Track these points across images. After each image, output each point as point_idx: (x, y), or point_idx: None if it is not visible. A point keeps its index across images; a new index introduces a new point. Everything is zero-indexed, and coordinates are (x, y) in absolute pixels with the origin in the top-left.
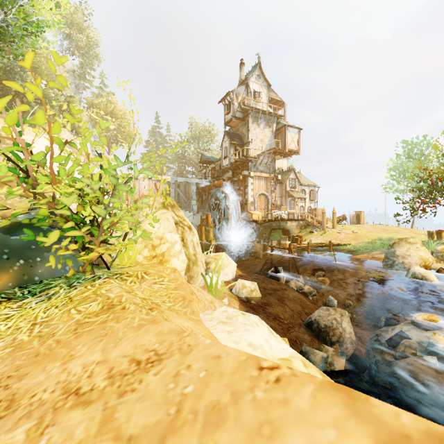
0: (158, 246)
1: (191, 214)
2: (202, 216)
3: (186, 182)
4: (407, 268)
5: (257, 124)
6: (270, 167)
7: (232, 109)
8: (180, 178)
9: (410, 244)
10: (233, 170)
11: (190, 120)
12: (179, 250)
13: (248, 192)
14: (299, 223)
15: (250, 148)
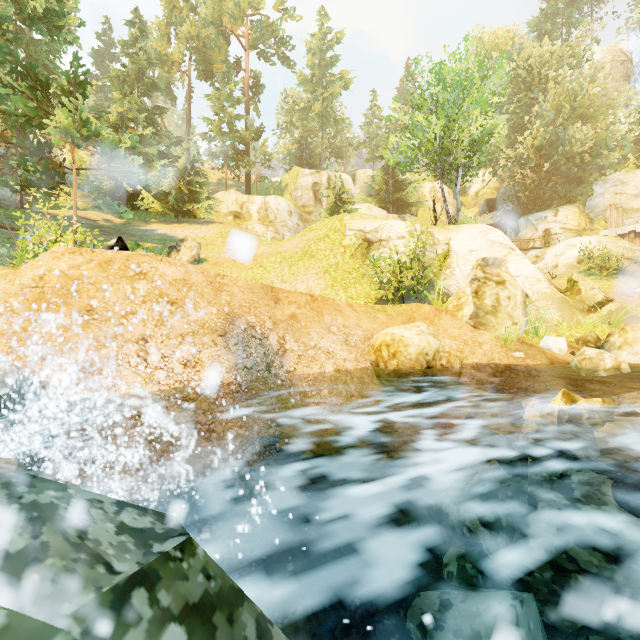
0: (461, 298)
1: None
2: None
3: None
4: None
5: None
6: None
7: None
8: None
9: None
10: None
11: None
12: (470, 300)
13: None
14: None
15: None
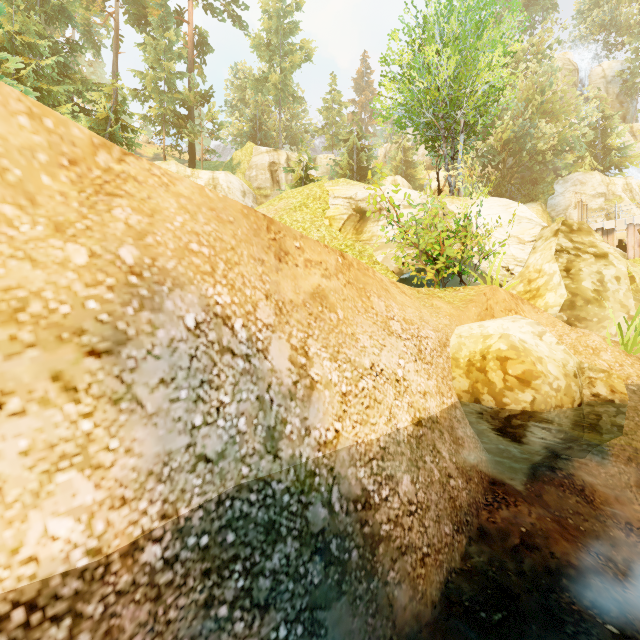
0: (534, 280)
1: None
2: None
3: None
4: None
5: None
6: None
7: None
8: None
9: None
10: None
11: None
12: (557, 282)
13: None
14: None
15: None
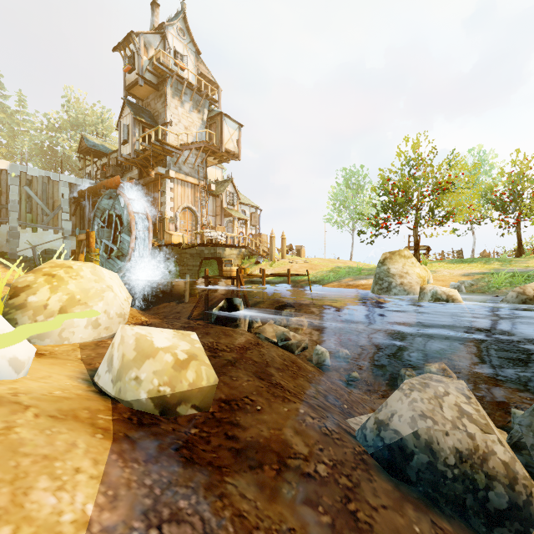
0: None
1: (60, 236)
2: (79, 236)
3: (47, 177)
4: (408, 290)
5: (179, 101)
6: (200, 171)
7: (138, 64)
8: (34, 169)
9: (405, 258)
10: (140, 166)
11: (66, 94)
12: None
13: (166, 202)
14: (241, 252)
15: (169, 131)
